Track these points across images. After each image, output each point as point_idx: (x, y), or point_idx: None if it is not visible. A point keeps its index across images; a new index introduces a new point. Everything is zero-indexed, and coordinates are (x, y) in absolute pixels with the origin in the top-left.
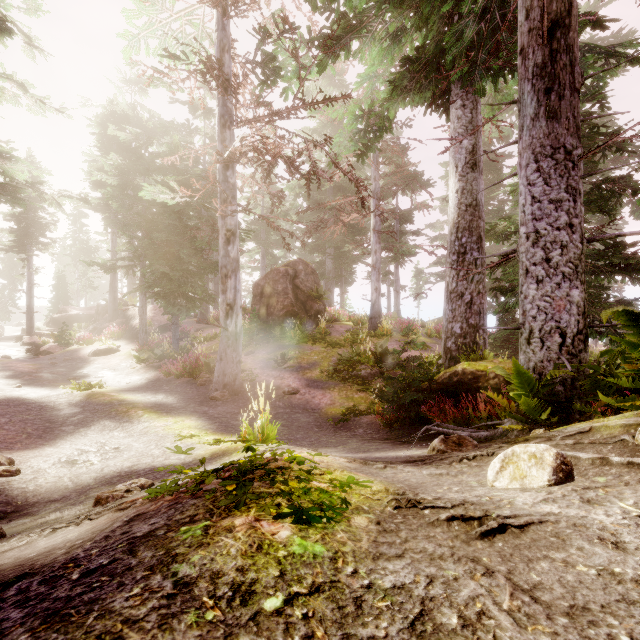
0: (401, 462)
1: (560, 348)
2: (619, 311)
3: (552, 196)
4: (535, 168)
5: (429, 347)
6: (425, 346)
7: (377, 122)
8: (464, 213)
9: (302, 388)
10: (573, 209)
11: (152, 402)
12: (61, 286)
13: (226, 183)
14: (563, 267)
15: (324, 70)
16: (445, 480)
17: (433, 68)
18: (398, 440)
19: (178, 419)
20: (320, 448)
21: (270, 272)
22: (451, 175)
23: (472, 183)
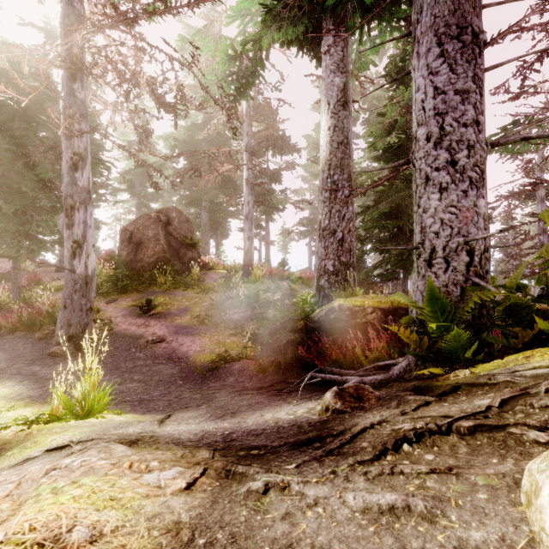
0: (289, 447)
1: (467, 268)
2: None
3: (458, 85)
4: (438, 52)
5: (297, 291)
6: (294, 290)
7: (250, 66)
8: (336, 150)
9: (169, 336)
10: (479, 104)
11: None
12: None
13: (72, 97)
14: (470, 171)
15: None
16: (419, 544)
17: None
18: (274, 389)
19: None
20: (176, 412)
21: (140, 217)
22: (323, 113)
23: (343, 121)
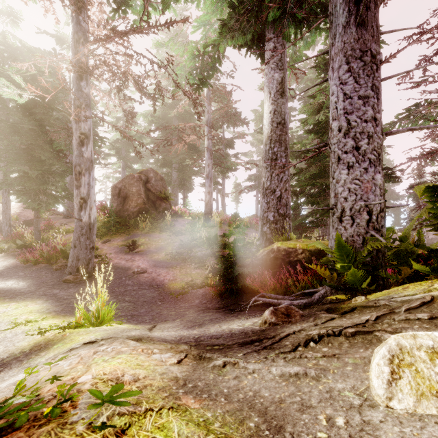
0: (238, 345)
1: (367, 224)
2: (426, 187)
3: (361, 93)
4: (347, 69)
5: (246, 234)
6: (244, 233)
7: (210, 62)
8: (275, 129)
9: (150, 268)
10: (377, 105)
11: None
12: None
13: (80, 92)
14: (370, 154)
15: (167, 8)
16: (308, 389)
17: (253, 14)
18: (228, 309)
19: (21, 304)
20: (159, 323)
21: (126, 177)
22: (266, 100)
23: (281, 106)
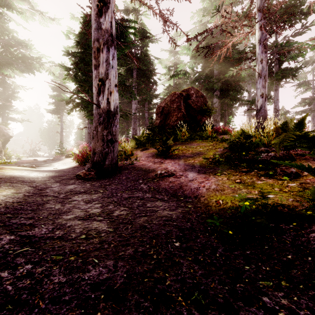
0: None
1: None
2: None
3: None
4: None
5: None
6: None
7: None
8: None
9: (179, 172)
10: None
11: (14, 175)
12: (79, 132)
13: None
14: None
15: None
16: None
17: None
18: None
19: None
20: None
21: (168, 96)
22: None
23: None
